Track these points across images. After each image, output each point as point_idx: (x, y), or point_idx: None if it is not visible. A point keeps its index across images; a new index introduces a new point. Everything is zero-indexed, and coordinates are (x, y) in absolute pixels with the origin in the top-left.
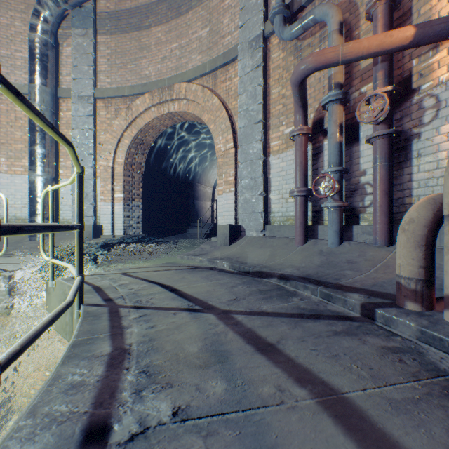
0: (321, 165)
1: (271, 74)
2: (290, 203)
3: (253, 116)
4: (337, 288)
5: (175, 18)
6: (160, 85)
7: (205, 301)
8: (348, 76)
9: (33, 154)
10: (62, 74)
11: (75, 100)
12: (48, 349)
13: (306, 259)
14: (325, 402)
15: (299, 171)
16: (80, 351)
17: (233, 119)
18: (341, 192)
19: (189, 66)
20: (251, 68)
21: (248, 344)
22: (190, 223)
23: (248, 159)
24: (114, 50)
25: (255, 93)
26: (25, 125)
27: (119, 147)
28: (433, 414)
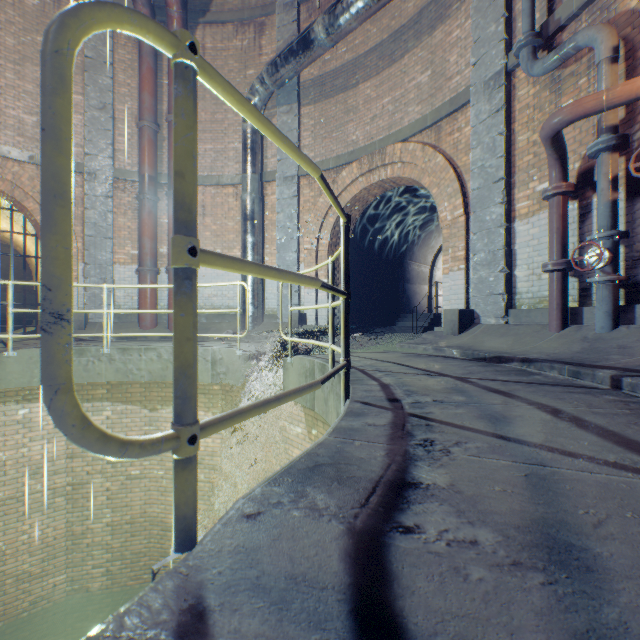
0: (590, 228)
1: (517, 117)
2: (543, 281)
3: (491, 173)
4: (589, 367)
5: (387, 68)
6: (369, 150)
7: (439, 372)
8: (629, 109)
9: (245, 244)
10: (267, 157)
11: (280, 183)
12: (277, 425)
13: (562, 347)
14: (539, 407)
15: (554, 239)
16: (357, 382)
17: (462, 179)
18: (615, 263)
19: (404, 121)
20: (488, 114)
21: (482, 389)
22: (399, 314)
23: (483, 228)
24: (318, 119)
25: (493, 145)
26: (236, 215)
27: (323, 227)
28: (625, 417)
